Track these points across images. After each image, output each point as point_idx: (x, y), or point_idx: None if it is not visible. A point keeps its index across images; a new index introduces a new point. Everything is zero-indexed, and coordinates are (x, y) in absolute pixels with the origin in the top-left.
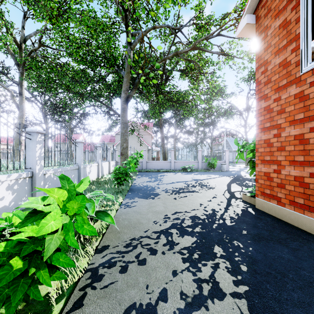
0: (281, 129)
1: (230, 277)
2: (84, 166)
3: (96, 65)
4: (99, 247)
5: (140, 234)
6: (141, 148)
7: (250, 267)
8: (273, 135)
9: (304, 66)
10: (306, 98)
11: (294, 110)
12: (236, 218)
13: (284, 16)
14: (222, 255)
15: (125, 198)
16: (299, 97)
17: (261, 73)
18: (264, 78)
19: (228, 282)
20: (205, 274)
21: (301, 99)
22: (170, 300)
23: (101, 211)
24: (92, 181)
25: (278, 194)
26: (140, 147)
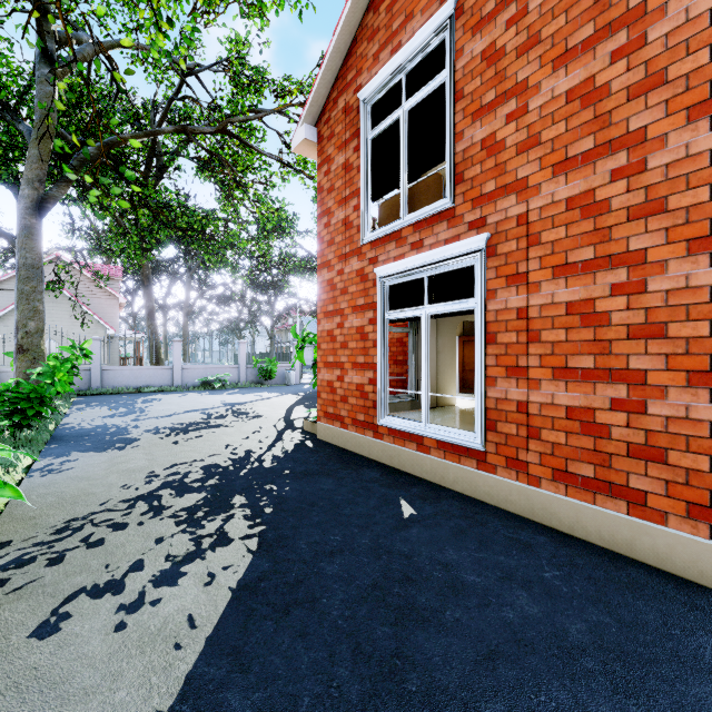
0: (345, 316)
1: (246, 523)
2: None
3: None
4: None
5: (90, 510)
6: (84, 332)
7: (277, 507)
8: (337, 324)
9: (365, 235)
10: (366, 278)
11: (356, 292)
12: (282, 456)
13: (348, 154)
14: (244, 504)
15: (40, 458)
16: (360, 276)
17: (324, 226)
18: (327, 235)
19: (242, 528)
20: (211, 529)
21: (362, 279)
22: (148, 567)
23: None
24: None
25: (342, 412)
26: (80, 330)
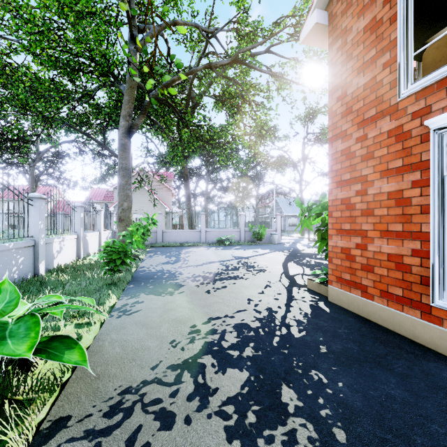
0: (368, 183)
1: None
2: (48, 241)
3: (76, 69)
4: (46, 424)
5: (143, 375)
6: (155, 210)
7: (350, 431)
8: (355, 192)
9: (404, 88)
10: (407, 136)
11: (388, 155)
12: (306, 322)
13: (373, 13)
14: (299, 409)
15: (121, 297)
16: (395, 135)
17: (337, 100)
18: (341, 107)
19: None
20: None
21: (398, 138)
22: None
23: (59, 338)
24: (65, 266)
25: (364, 281)
26: (153, 209)
